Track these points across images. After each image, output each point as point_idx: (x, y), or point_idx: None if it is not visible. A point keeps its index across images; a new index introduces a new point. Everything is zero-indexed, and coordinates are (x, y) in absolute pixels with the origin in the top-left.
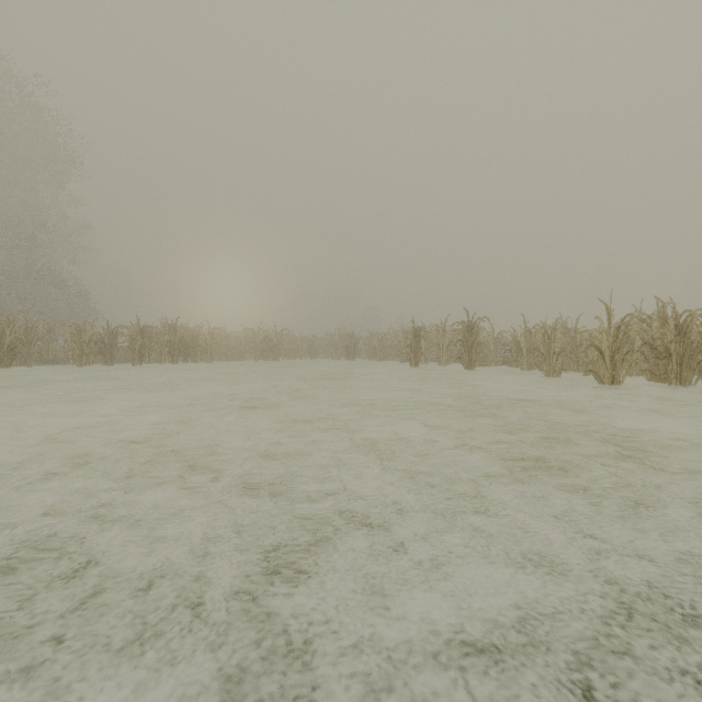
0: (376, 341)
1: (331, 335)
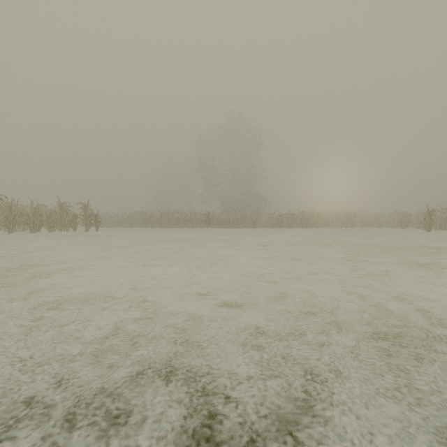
0: (421, 217)
1: (391, 213)
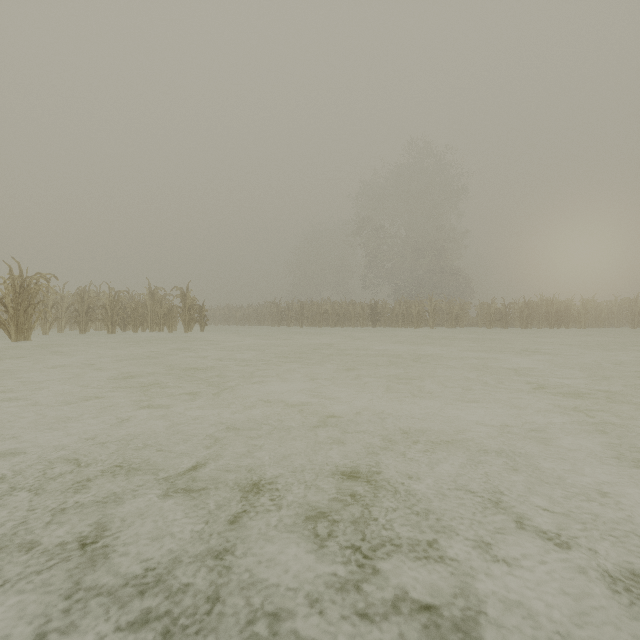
0: None
1: None
